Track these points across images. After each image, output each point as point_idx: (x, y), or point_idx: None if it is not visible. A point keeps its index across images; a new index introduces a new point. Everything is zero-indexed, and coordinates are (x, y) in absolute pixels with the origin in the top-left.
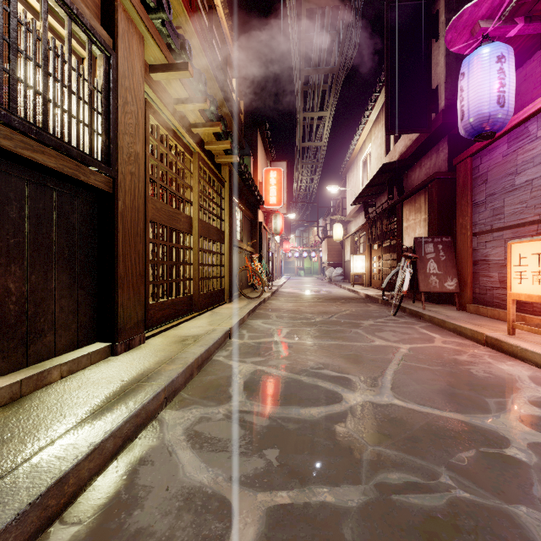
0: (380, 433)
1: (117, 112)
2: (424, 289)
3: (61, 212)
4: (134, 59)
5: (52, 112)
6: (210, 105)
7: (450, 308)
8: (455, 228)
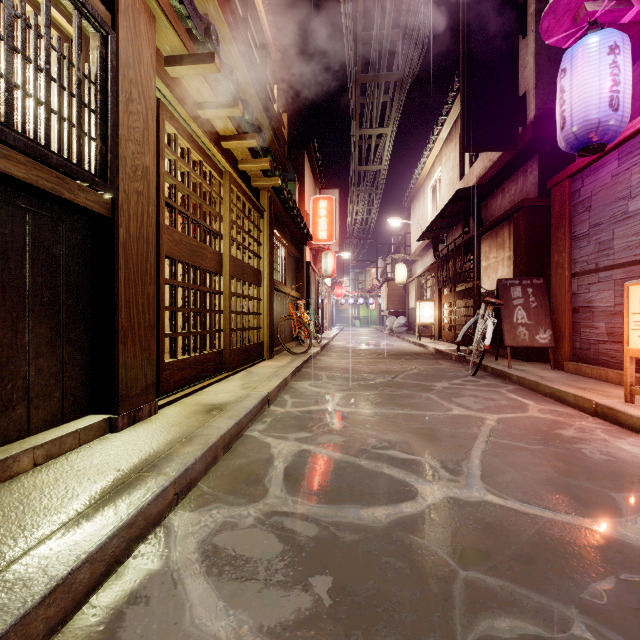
0: (475, 548)
1: (117, 110)
2: (511, 343)
3: (38, 241)
4: (142, 44)
5: (21, 102)
6: (244, 112)
7: (542, 367)
8: (547, 268)
